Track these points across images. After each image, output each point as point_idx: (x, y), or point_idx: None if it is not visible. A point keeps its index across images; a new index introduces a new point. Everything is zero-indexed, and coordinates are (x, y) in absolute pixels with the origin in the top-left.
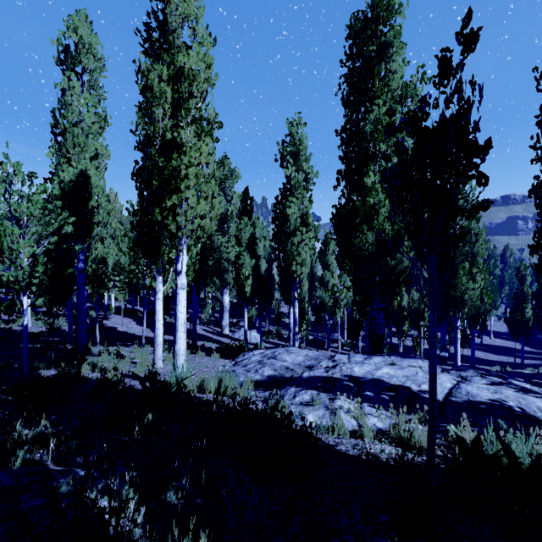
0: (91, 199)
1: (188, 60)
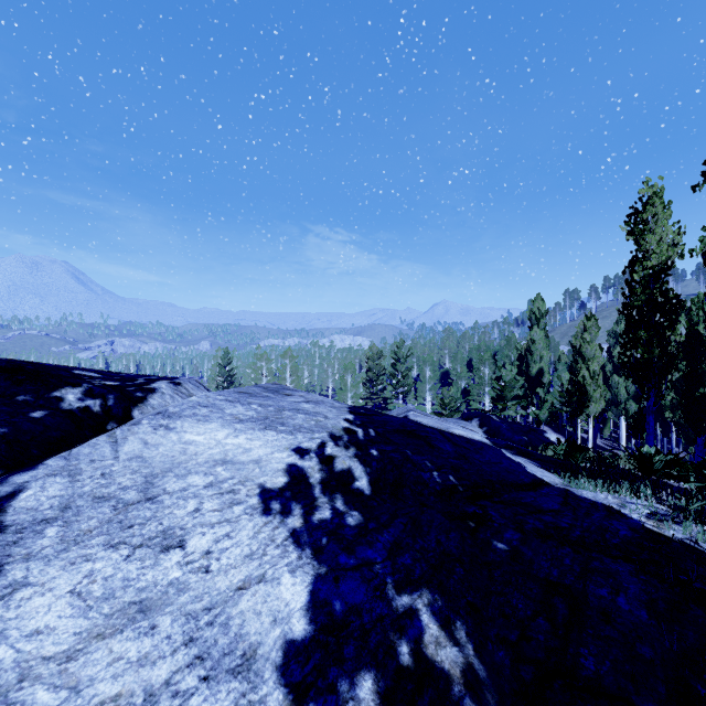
0: (543, 376)
1: (592, 363)
